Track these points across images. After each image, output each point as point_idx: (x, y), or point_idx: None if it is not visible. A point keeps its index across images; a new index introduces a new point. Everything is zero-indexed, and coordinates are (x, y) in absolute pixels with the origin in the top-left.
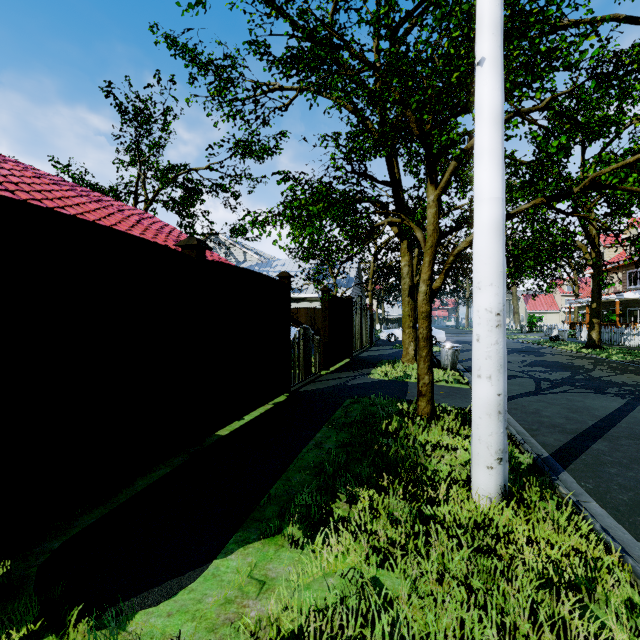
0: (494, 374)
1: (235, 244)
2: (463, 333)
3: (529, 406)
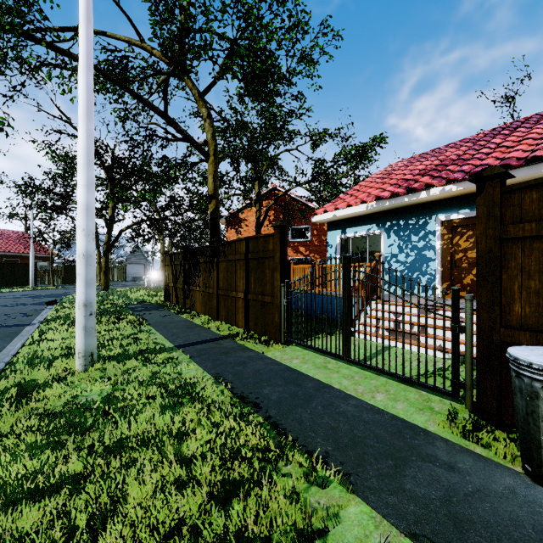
0: (31, 276)
1: None
2: None
3: None
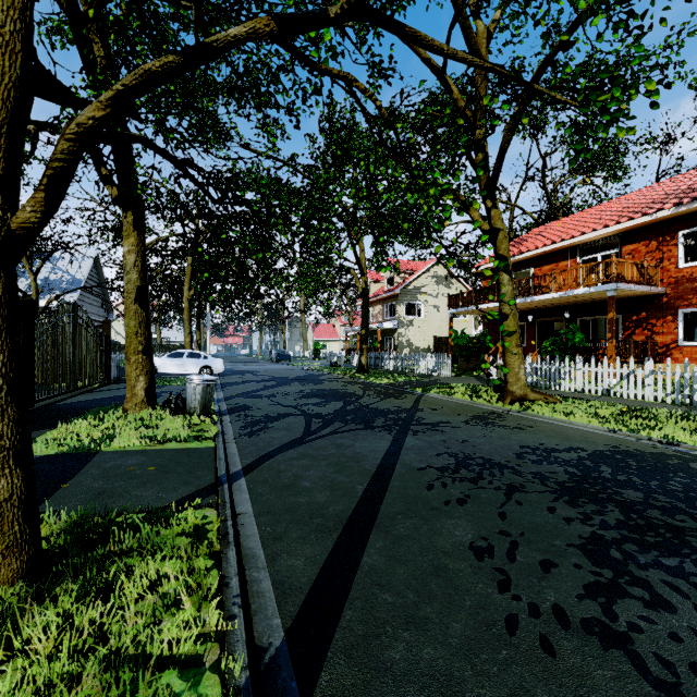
0: None
1: None
2: (253, 361)
3: (287, 471)
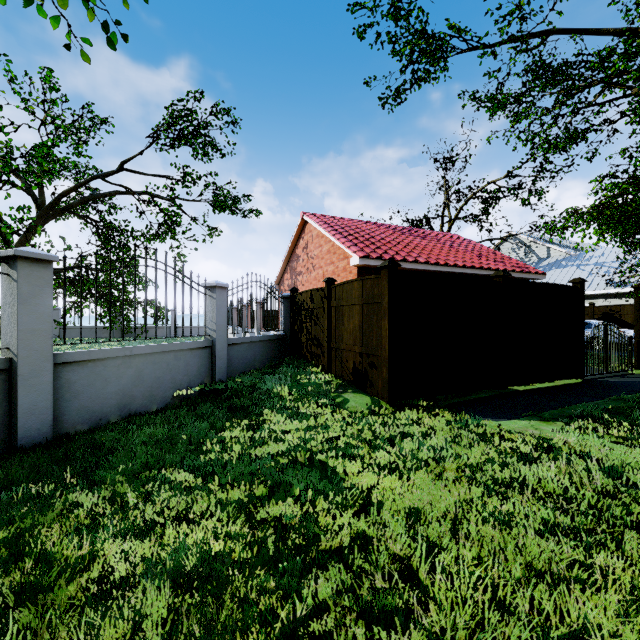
0: None
1: (536, 241)
2: None
3: None
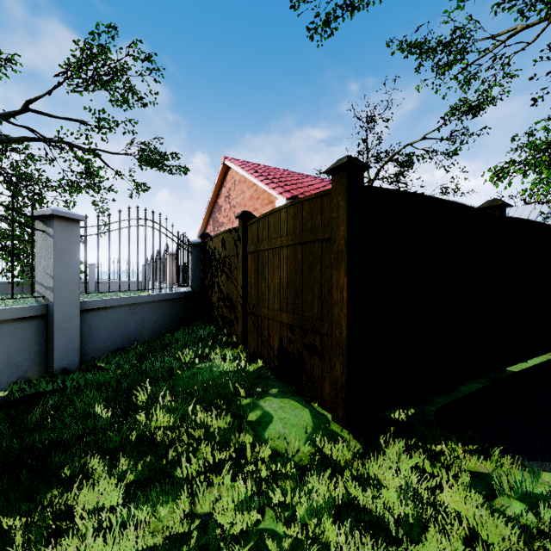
0: None
1: None
2: None
3: None
